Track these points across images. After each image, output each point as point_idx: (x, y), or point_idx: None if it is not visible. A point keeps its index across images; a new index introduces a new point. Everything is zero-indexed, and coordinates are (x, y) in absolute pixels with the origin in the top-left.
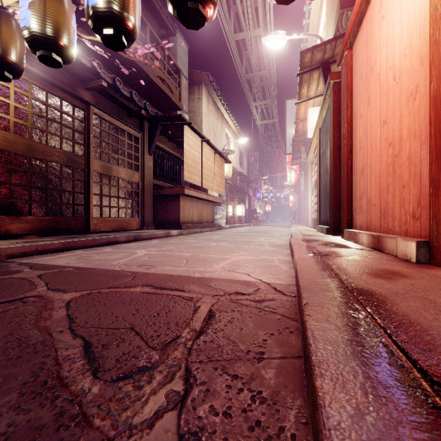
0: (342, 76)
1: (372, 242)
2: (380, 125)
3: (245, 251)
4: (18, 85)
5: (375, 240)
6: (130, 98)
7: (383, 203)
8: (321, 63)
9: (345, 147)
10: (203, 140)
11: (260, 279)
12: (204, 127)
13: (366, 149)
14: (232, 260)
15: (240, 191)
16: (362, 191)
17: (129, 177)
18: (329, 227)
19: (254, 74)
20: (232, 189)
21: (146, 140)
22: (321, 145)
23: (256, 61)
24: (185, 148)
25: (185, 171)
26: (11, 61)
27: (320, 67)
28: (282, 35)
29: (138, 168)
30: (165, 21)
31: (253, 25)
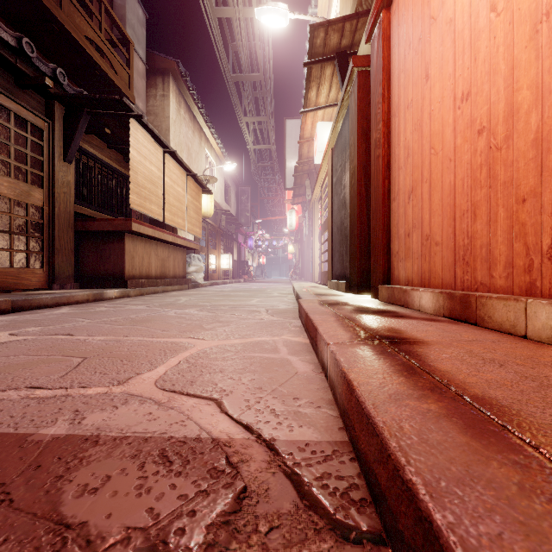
0: (374, 55)
1: (447, 307)
2: (455, 104)
3: (225, 326)
4: None
5: (455, 303)
6: (18, 51)
7: (462, 238)
8: (337, 52)
9: (380, 159)
10: (166, 152)
11: (248, 424)
12: (173, 139)
13: (420, 156)
14: (193, 350)
15: (226, 236)
16: (410, 223)
17: (20, 195)
18: (349, 282)
19: (245, 75)
20: (215, 233)
21: (59, 136)
22: (334, 171)
23: (247, 59)
24: (133, 157)
25: (133, 193)
26: None
27: (336, 58)
28: (284, 9)
29: (42, 182)
30: None
31: (242, 2)
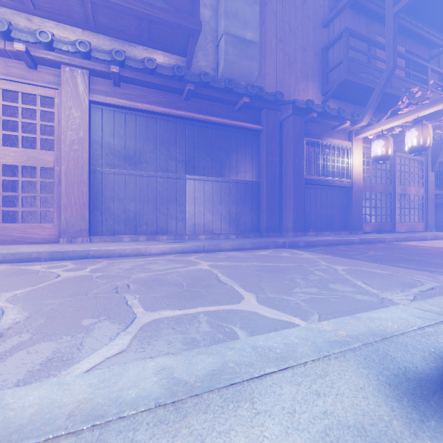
0: None
1: None
2: None
3: None
4: (366, 157)
5: None
6: None
7: None
8: None
9: None
10: None
11: None
12: None
13: None
14: None
15: None
16: None
17: (416, 192)
18: None
19: None
20: None
21: (429, 161)
22: None
23: None
24: None
25: None
26: (390, 156)
27: None
28: None
29: (422, 184)
30: (440, 45)
31: None
